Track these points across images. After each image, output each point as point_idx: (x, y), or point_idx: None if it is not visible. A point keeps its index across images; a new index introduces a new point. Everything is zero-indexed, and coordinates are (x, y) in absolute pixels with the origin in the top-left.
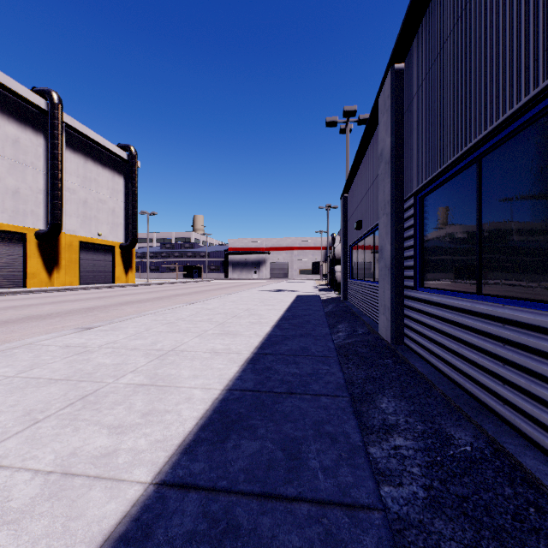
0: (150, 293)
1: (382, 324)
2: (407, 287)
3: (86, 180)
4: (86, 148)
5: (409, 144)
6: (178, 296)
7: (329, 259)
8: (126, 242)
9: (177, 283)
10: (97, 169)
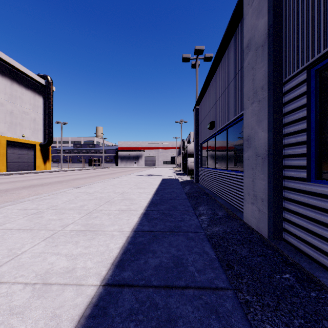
0: (56, 177)
1: (250, 213)
2: (290, 177)
3: (12, 97)
4: (12, 74)
5: (296, 13)
6: (76, 180)
7: (182, 154)
8: (44, 142)
9: (82, 170)
10: (21, 90)
